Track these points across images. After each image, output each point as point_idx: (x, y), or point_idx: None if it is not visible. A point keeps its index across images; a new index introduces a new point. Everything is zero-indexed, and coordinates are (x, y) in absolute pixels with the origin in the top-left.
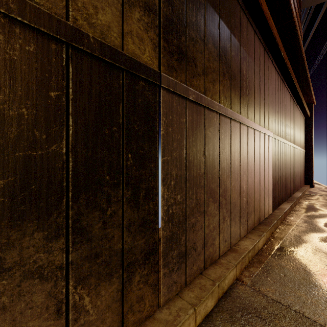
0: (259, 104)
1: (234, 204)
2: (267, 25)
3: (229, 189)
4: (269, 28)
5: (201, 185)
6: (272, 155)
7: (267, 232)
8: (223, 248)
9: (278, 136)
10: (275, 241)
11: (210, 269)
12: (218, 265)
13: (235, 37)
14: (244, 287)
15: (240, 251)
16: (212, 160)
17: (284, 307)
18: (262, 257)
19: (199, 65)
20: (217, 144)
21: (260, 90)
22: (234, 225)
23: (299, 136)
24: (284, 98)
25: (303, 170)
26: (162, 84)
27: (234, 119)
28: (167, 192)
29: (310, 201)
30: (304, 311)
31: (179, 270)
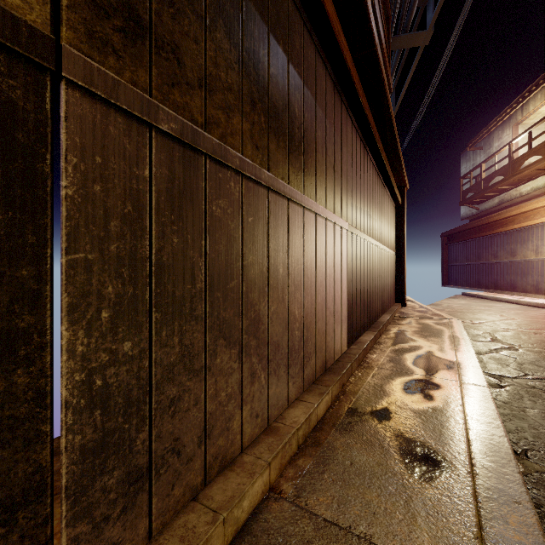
0: (325, 174)
1: (277, 345)
2: (336, 42)
3: (266, 319)
4: (338, 48)
5: (195, 314)
6: (347, 259)
7: (334, 386)
8: (252, 430)
9: (357, 229)
10: (346, 400)
11: (216, 483)
12: (235, 470)
13: (278, 41)
14: (281, 504)
15: (283, 430)
16: (226, 263)
17: (343, 533)
18: (322, 434)
19: (190, 65)
20: (238, 234)
21: (326, 149)
22: (276, 383)
23: (387, 232)
24: (366, 172)
25: (394, 282)
26: (64, 70)
27: (275, 190)
28: (86, 339)
29: (400, 327)
30: (373, 532)
31: (129, 512)
